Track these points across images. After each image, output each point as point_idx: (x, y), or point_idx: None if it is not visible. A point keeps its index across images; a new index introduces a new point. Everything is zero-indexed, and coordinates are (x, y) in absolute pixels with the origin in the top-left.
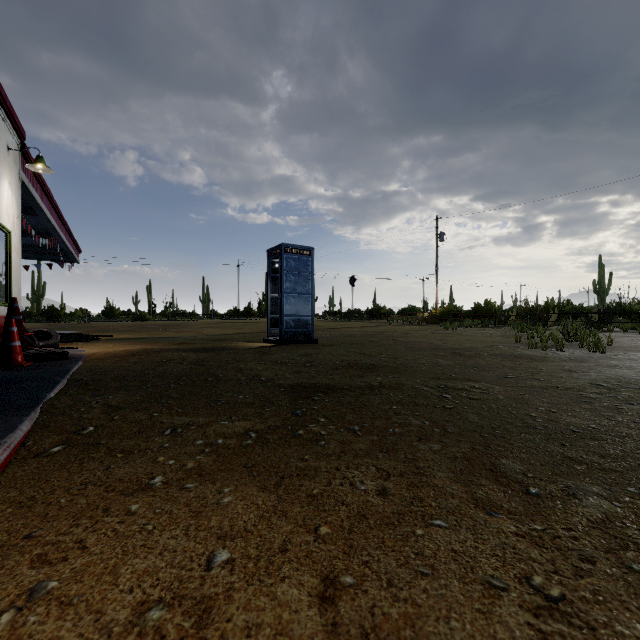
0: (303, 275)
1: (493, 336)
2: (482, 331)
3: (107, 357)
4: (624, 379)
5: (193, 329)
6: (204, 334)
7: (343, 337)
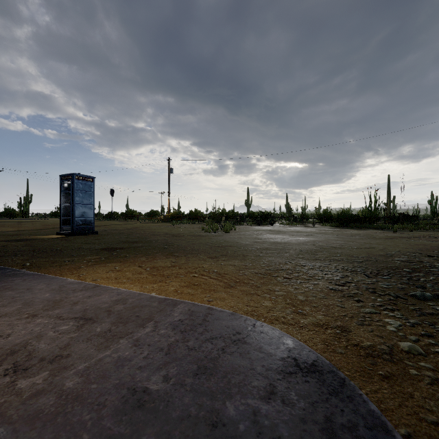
0: (88, 193)
1: (195, 228)
2: (191, 226)
3: None
4: (222, 239)
5: None
6: None
7: (112, 230)
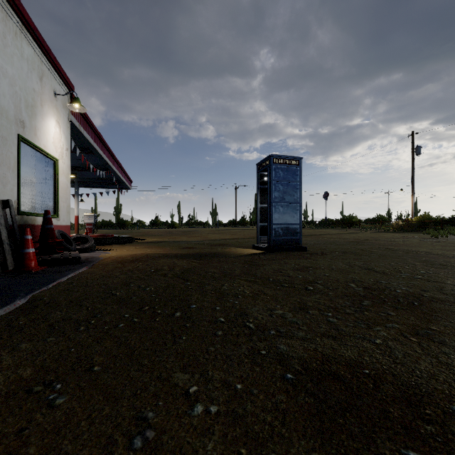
0: (291, 184)
1: None
2: None
3: (114, 262)
4: None
5: (201, 234)
6: (207, 239)
7: (328, 244)
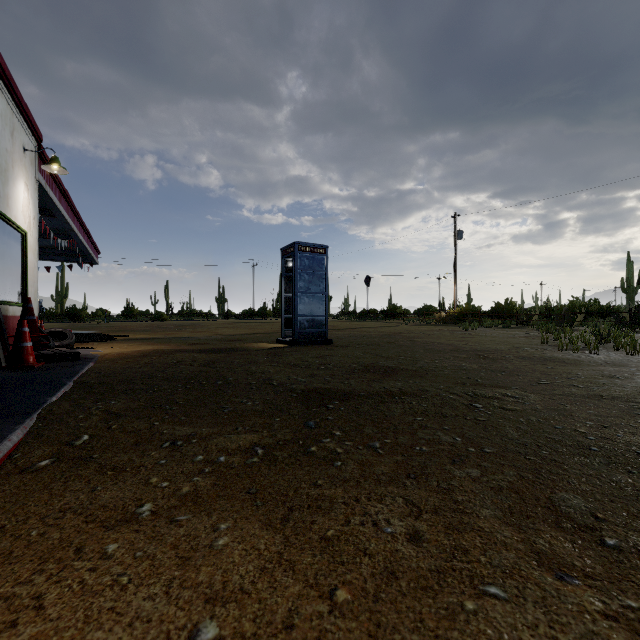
0: (317, 274)
1: (516, 337)
2: (504, 332)
3: (119, 358)
4: None
5: (208, 329)
6: (218, 334)
7: (358, 338)
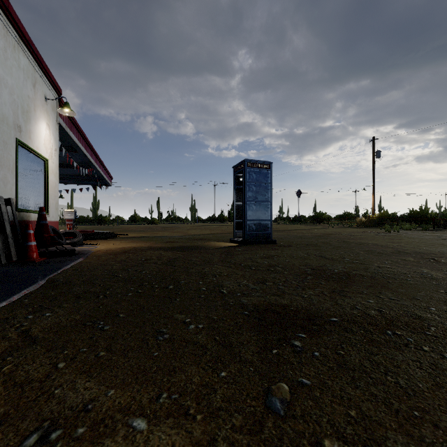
0: (263, 186)
1: (445, 239)
2: (426, 234)
3: (105, 254)
4: None
5: (182, 230)
6: (188, 234)
7: (296, 238)
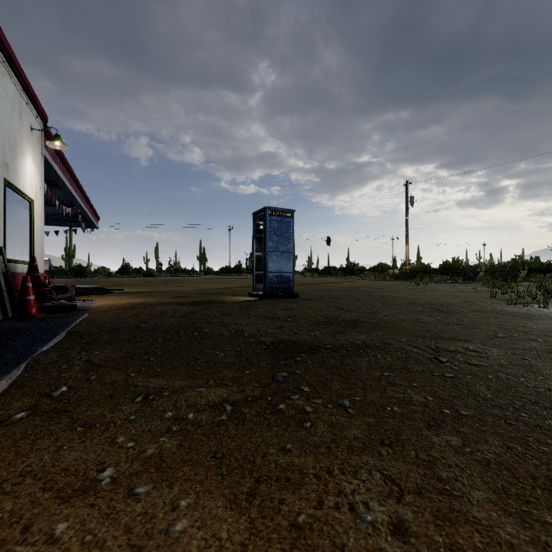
0: (285, 235)
1: (465, 291)
2: (453, 286)
3: (111, 309)
4: None
5: (190, 284)
6: (199, 288)
7: (321, 292)
